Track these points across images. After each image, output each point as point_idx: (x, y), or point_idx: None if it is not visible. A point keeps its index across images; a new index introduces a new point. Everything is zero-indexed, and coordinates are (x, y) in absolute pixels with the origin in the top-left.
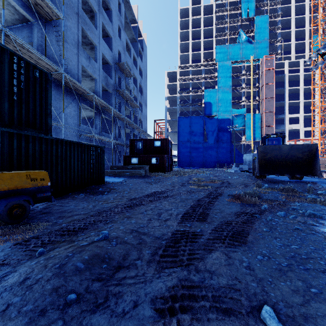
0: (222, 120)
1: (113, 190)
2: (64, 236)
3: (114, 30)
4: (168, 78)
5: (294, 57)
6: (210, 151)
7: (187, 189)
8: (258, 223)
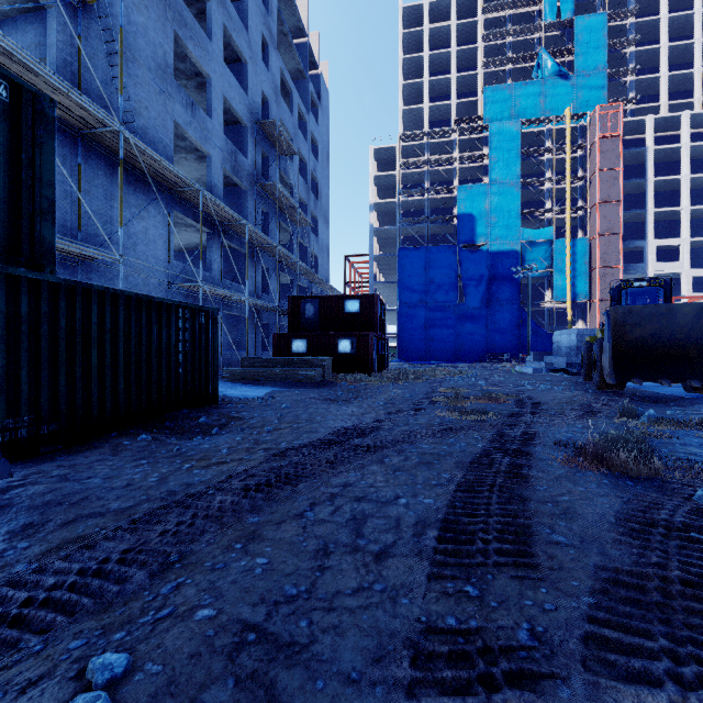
0: (500, 255)
1: (237, 421)
2: None
3: (253, 47)
4: (377, 163)
5: (668, 107)
6: (471, 324)
7: (430, 420)
8: None
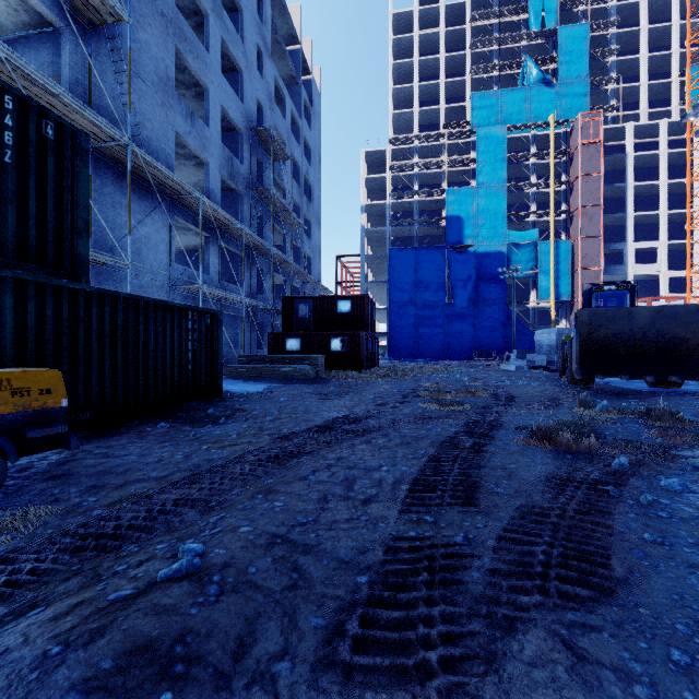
0: (487, 257)
1: (241, 412)
2: (83, 554)
3: (248, 57)
4: (368, 165)
5: (647, 115)
6: (459, 323)
7: (414, 411)
8: (620, 515)
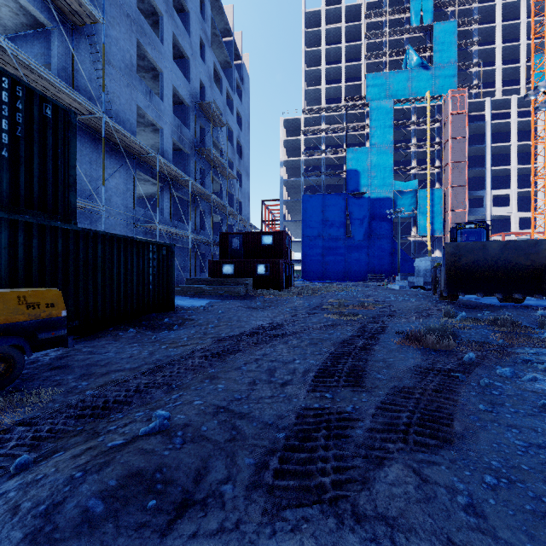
0: (378, 201)
1: (189, 321)
2: (84, 420)
3: (193, 47)
4: (286, 130)
5: (501, 92)
6: (356, 252)
7: (320, 320)
8: (465, 393)
